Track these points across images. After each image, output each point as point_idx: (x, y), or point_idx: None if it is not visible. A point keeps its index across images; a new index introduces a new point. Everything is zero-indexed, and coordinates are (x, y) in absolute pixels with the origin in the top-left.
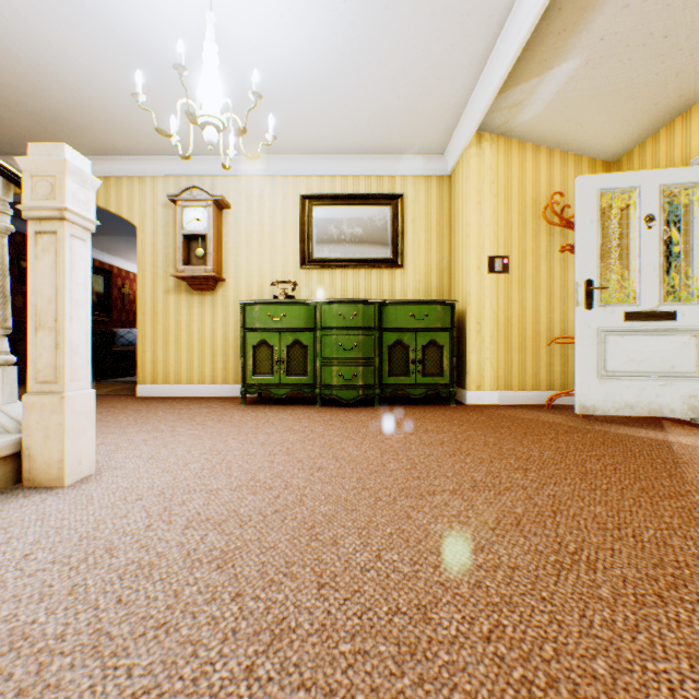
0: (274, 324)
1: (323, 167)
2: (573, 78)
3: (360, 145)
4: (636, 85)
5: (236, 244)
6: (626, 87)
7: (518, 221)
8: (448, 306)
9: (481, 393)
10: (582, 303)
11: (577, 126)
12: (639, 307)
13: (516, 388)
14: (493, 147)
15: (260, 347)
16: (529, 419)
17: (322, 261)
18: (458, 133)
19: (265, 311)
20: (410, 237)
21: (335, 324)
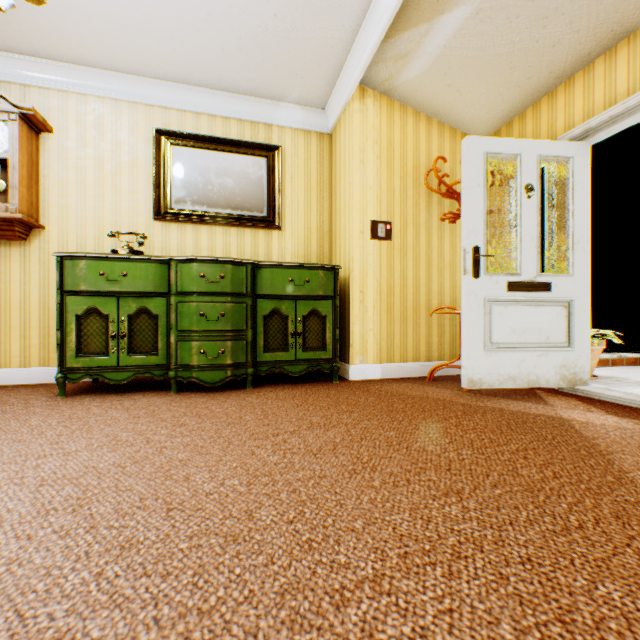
0: (109, 287)
1: (185, 100)
2: (462, 30)
3: (231, 79)
4: (517, 52)
5: (61, 180)
6: (508, 53)
7: (400, 186)
8: (331, 271)
9: (364, 367)
10: (470, 271)
11: (457, 93)
12: (520, 277)
13: (398, 360)
14: (376, 105)
15: (88, 317)
16: (419, 397)
17: (184, 213)
18: (341, 83)
19: (96, 269)
20: (288, 196)
21: (196, 289)
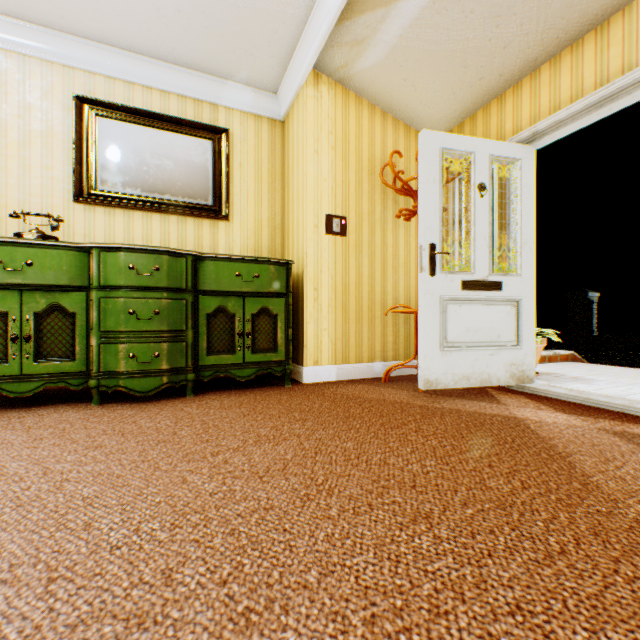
0: (9, 278)
1: (114, 65)
2: (419, 20)
3: (170, 47)
4: (470, 50)
5: None
6: (462, 50)
7: (355, 180)
8: (283, 267)
9: (319, 369)
10: (427, 268)
11: (412, 88)
12: (474, 276)
13: (353, 361)
14: (331, 94)
15: None
16: (377, 400)
17: (113, 196)
18: (294, 65)
19: None
20: (237, 184)
21: (124, 282)
